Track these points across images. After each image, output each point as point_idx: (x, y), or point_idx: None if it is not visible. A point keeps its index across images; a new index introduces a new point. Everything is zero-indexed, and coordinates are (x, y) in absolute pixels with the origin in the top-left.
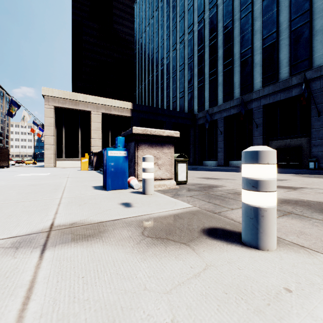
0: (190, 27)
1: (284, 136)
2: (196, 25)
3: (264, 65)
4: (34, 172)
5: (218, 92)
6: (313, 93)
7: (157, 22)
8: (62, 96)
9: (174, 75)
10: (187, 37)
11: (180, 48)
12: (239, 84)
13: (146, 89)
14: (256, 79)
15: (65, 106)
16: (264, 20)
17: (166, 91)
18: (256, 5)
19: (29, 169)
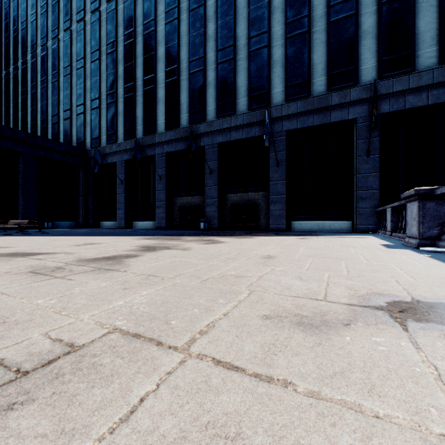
0: (80, 13)
1: (187, 192)
2: (89, 14)
3: (166, 104)
4: None
5: (119, 124)
6: (207, 148)
7: None
8: None
9: (55, 79)
10: (76, 26)
11: (65, 39)
12: (142, 119)
13: (2, 87)
14: (160, 119)
15: None
16: (166, 49)
17: (42, 103)
18: (159, 26)
19: None
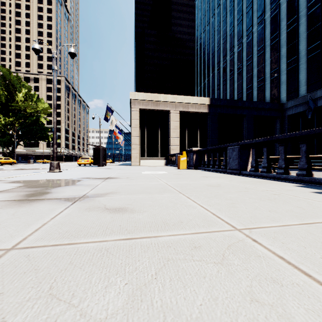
0: (274, 1)
1: None
2: None
3: None
4: (143, 170)
5: None
6: None
7: (225, 10)
8: (146, 98)
9: (249, 62)
10: (270, 13)
11: (258, 29)
12: None
13: (209, 84)
14: None
15: (148, 108)
16: None
17: (238, 82)
18: None
19: (126, 167)
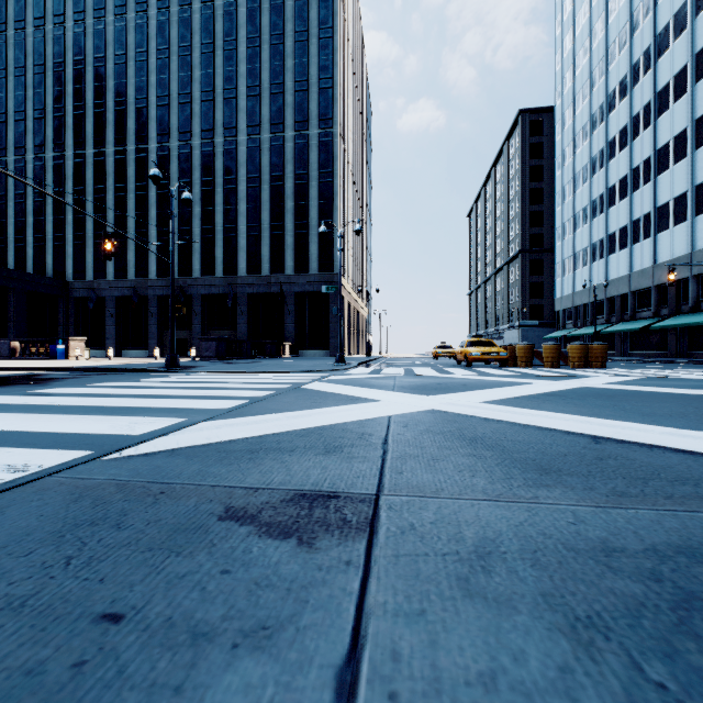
0: (59, 146)
1: (177, 327)
2: (70, 151)
3: (159, 257)
4: None
5: (108, 264)
6: (193, 296)
7: None
8: None
9: (20, 200)
10: (54, 157)
11: (36, 163)
12: (134, 264)
13: None
14: (152, 267)
15: None
16: (159, 213)
17: None
18: (152, 192)
19: None
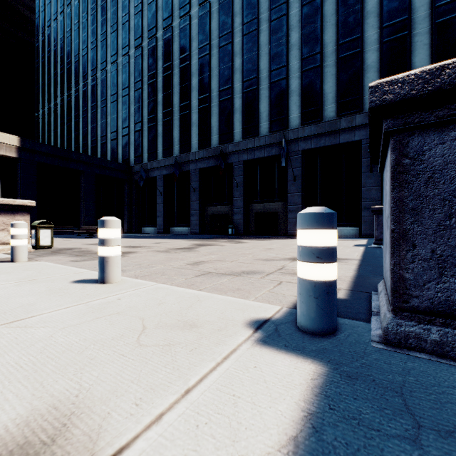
0: (125, 49)
1: (217, 202)
2: (132, 49)
3: (199, 127)
4: None
5: (158, 144)
6: (234, 165)
7: (77, 17)
8: None
9: (103, 105)
10: (122, 60)
11: (112, 70)
12: (178, 140)
13: (57, 112)
14: (194, 140)
15: None
16: (199, 80)
17: (92, 125)
18: (193, 60)
19: None
